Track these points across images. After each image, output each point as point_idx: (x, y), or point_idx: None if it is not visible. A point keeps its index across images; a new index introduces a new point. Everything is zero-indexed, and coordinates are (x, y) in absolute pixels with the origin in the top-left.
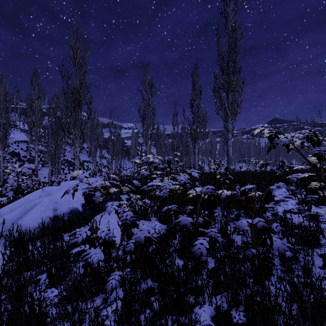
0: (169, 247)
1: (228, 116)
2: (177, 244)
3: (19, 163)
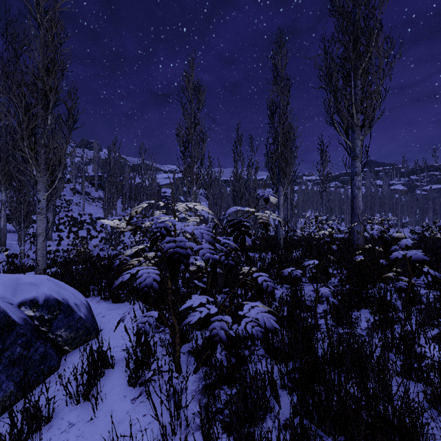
0: None
1: (355, 126)
2: None
3: None
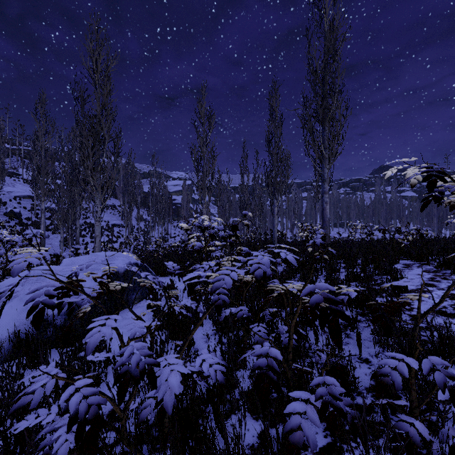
0: (233, 388)
1: (324, 158)
2: (247, 389)
3: (20, 228)
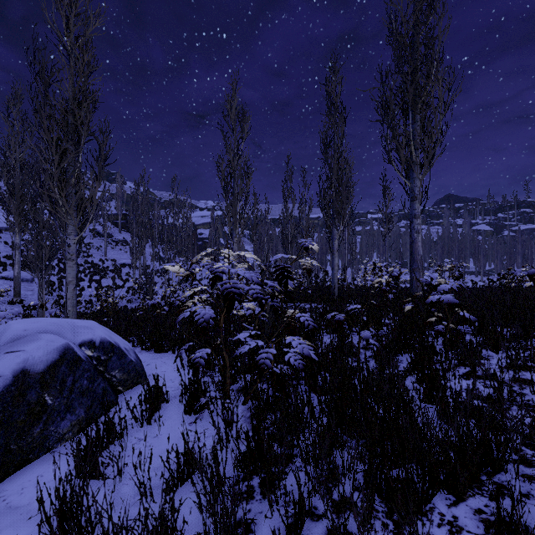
0: None
1: (414, 164)
2: None
3: None
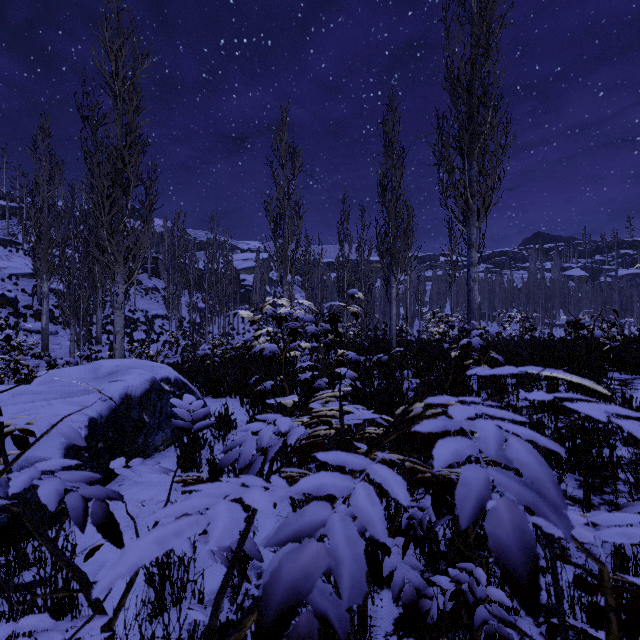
0: None
1: (471, 211)
2: None
3: (15, 320)
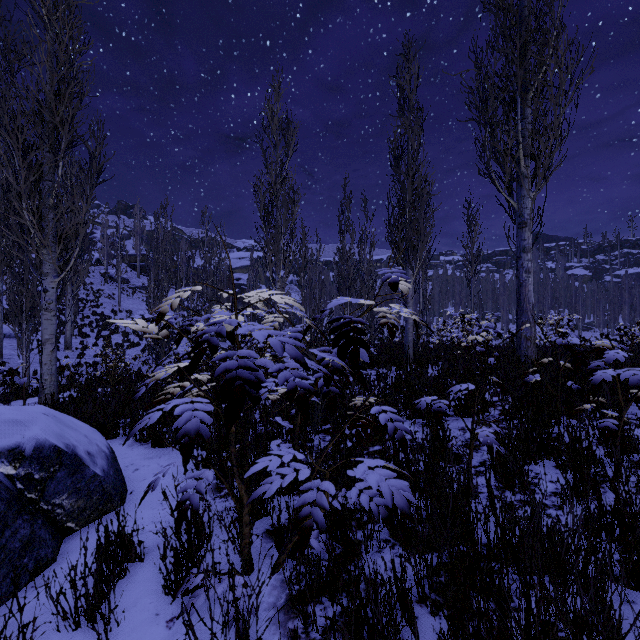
0: None
1: (523, 177)
2: None
3: None
